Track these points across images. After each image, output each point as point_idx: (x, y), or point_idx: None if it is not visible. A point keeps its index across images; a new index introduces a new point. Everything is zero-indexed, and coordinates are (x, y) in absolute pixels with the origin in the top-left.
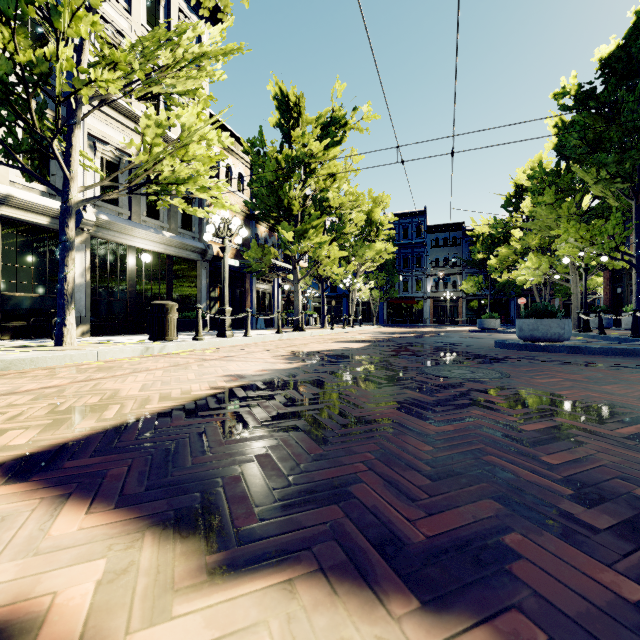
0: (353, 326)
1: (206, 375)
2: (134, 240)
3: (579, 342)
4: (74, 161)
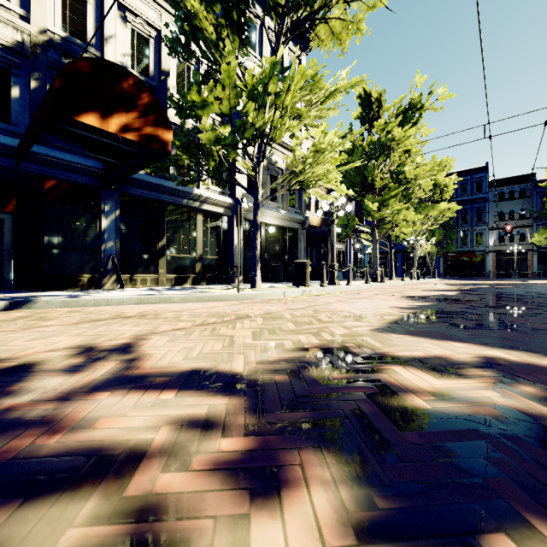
0: (418, 278)
1: (378, 306)
2: (264, 218)
3: None
4: (261, 175)
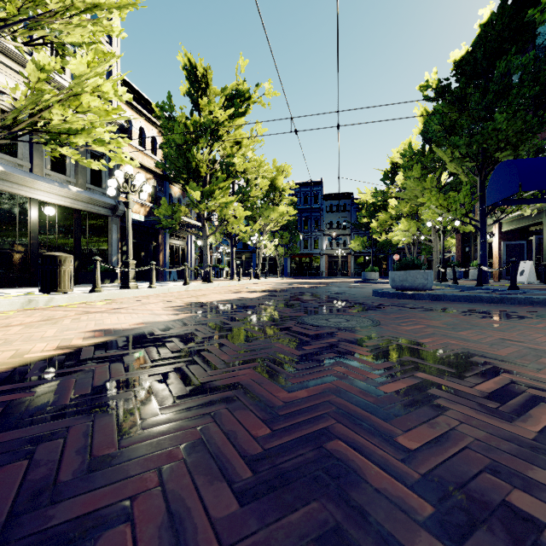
0: (259, 278)
1: (70, 331)
2: (36, 192)
3: (439, 290)
4: None
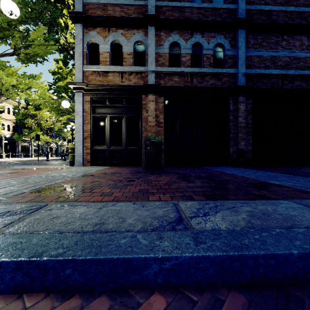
0: (60, 157)
1: None
2: None
3: None
4: None
